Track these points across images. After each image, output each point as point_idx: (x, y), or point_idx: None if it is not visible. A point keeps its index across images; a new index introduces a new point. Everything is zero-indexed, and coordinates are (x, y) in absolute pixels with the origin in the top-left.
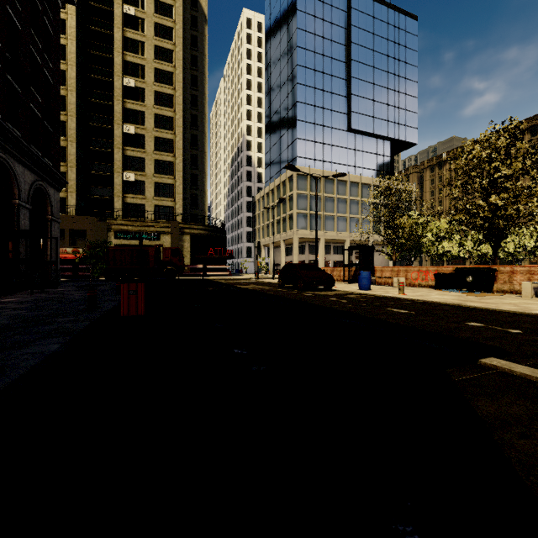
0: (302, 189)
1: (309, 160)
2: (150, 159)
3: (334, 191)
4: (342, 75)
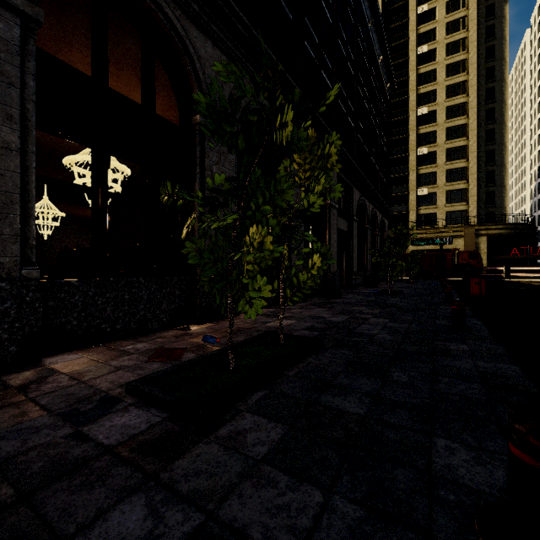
0: None
1: None
2: (441, 171)
3: None
4: None
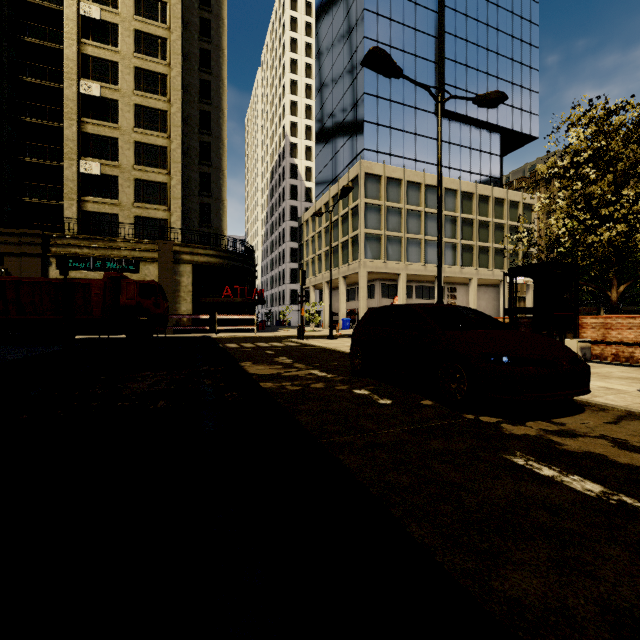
0: (372, 197)
1: (383, 155)
2: (126, 140)
3: (421, 201)
4: (431, 30)
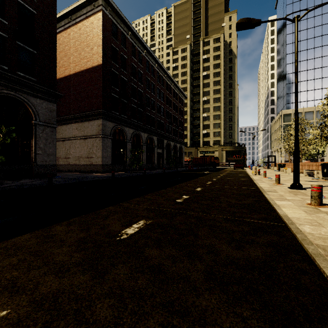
0: (287, 121)
1: None
2: (211, 124)
3: (313, 118)
4: (324, 43)
